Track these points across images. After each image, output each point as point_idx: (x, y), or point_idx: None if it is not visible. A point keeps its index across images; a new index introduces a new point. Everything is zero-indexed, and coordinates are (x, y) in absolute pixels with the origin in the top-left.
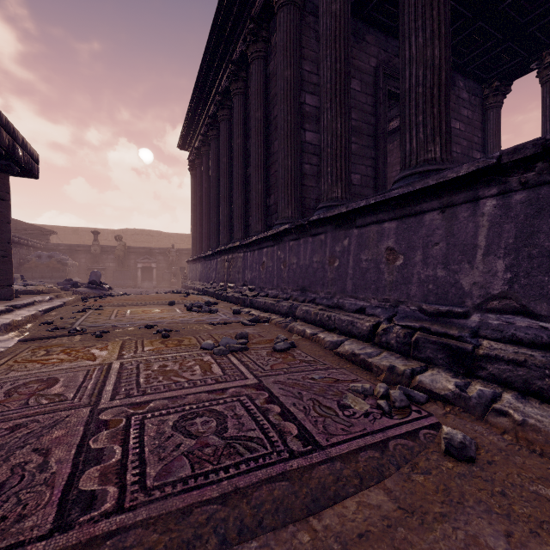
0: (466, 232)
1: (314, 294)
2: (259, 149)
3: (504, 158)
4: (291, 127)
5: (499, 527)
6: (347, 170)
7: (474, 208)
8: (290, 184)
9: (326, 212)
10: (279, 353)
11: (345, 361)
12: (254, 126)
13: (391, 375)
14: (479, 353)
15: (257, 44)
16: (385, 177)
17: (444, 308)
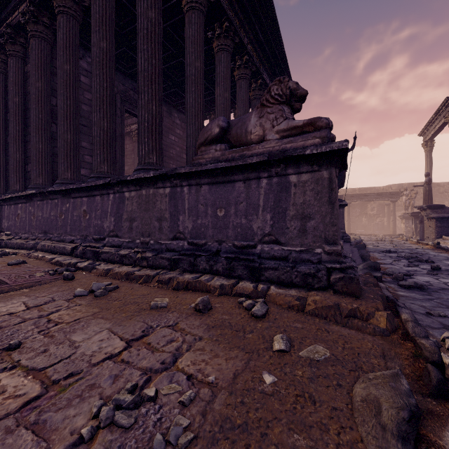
0: (106, 206)
1: (52, 235)
2: (18, 127)
3: (111, 181)
4: (42, 122)
5: (60, 287)
6: (75, 163)
7: (108, 197)
8: (41, 161)
9: (56, 188)
10: (11, 266)
11: (54, 265)
12: (12, 108)
13: (69, 265)
14: (100, 252)
15: (15, 45)
16: (123, 163)
17: (99, 236)
